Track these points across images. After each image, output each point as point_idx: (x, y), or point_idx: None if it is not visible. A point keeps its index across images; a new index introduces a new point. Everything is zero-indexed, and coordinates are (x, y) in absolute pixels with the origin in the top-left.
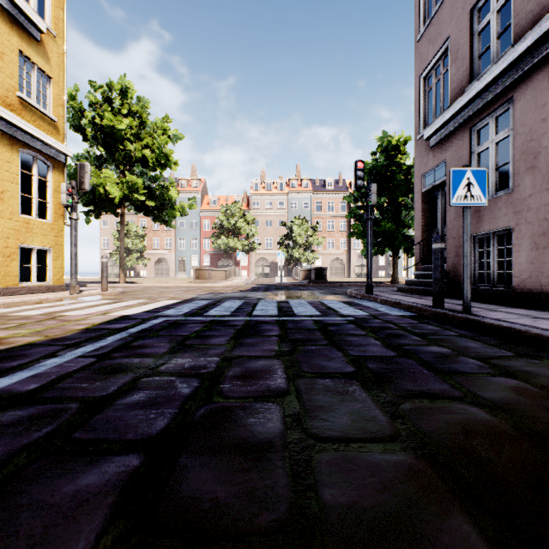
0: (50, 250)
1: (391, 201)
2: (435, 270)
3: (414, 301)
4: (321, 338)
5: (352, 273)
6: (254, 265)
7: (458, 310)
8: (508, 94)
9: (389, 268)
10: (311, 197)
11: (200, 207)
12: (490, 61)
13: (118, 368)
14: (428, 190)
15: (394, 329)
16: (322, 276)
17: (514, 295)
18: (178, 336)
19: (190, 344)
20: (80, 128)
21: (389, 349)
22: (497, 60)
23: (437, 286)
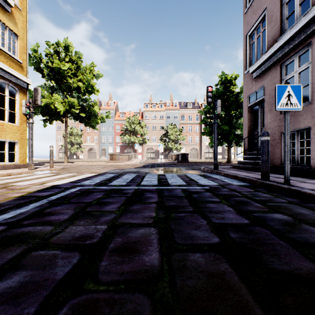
0: (17, 142)
1: (227, 113)
2: (263, 155)
3: (246, 175)
4: (188, 205)
5: (203, 156)
6: (145, 152)
7: (279, 181)
8: (308, 40)
9: (224, 154)
10: (179, 112)
11: (114, 118)
12: (289, 25)
13: (17, 238)
14: (252, 105)
15: (239, 197)
16: (186, 158)
17: (312, 171)
18: (83, 203)
19: (89, 211)
20: (40, 69)
21: (242, 216)
22: (300, 18)
23: (264, 165)
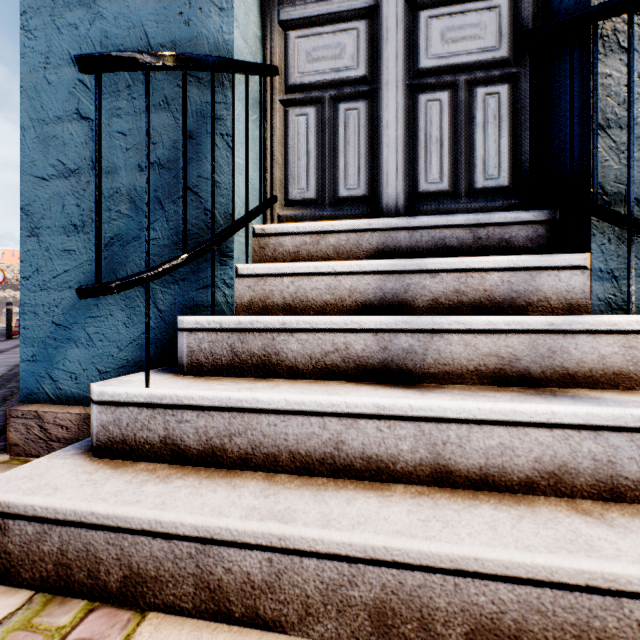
0: None
1: None
2: None
3: None
4: None
5: None
6: None
7: None
8: None
9: None
10: None
11: None
12: None
13: None
14: None
15: None
16: None
17: None
18: None
19: None
20: None
21: None
22: None
23: None
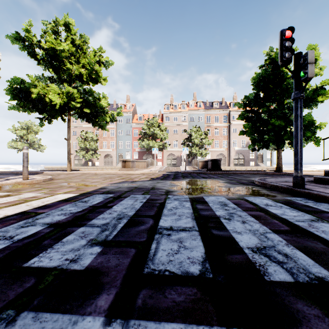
0: None
1: (279, 102)
2: None
3: None
4: None
5: (232, 163)
6: (166, 158)
7: None
8: None
9: (257, 160)
10: (203, 113)
11: (131, 121)
12: None
13: None
14: None
15: None
16: (217, 166)
17: None
18: None
19: None
20: (33, 54)
21: None
22: None
23: None
